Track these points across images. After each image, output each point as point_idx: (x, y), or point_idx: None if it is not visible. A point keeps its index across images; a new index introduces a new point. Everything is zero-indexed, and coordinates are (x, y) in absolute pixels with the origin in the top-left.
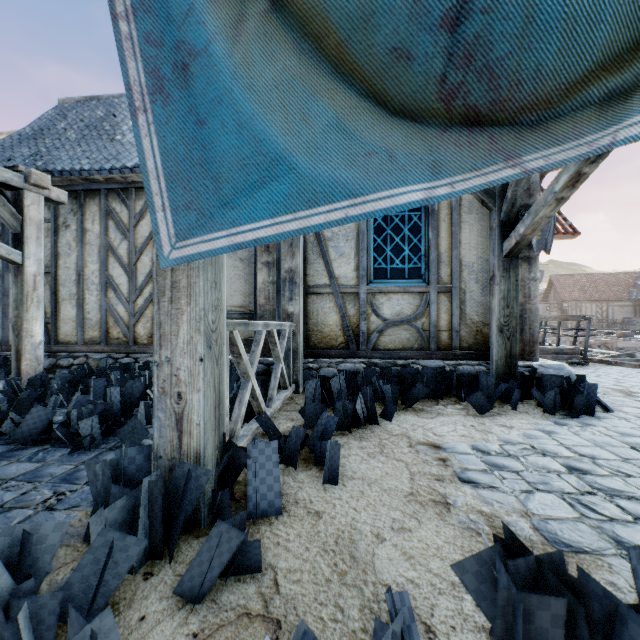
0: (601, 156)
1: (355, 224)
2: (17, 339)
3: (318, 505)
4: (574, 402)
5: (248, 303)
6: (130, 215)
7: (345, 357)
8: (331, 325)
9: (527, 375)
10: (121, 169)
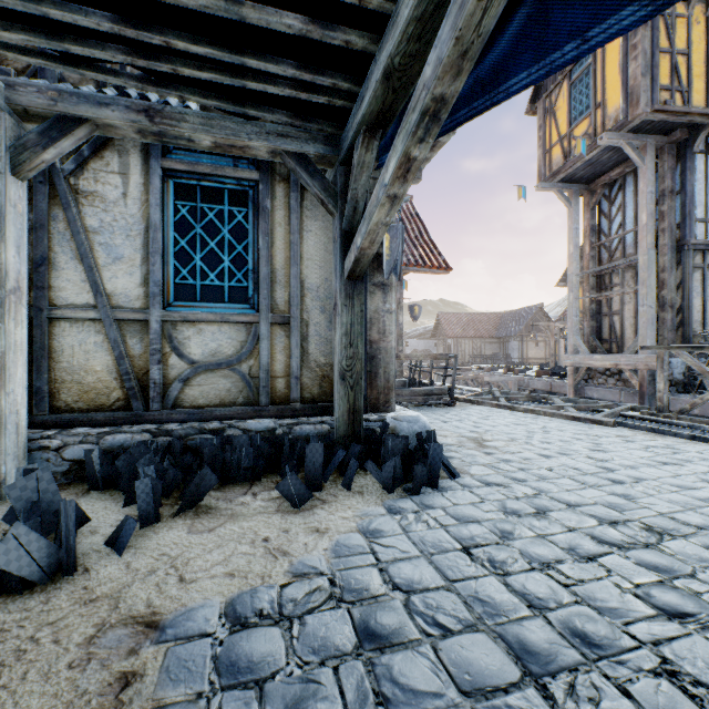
0: (430, 132)
1: (143, 212)
2: None
3: None
4: (414, 475)
5: None
6: None
7: (123, 423)
8: (99, 371)
9: (374, 434)
10: None
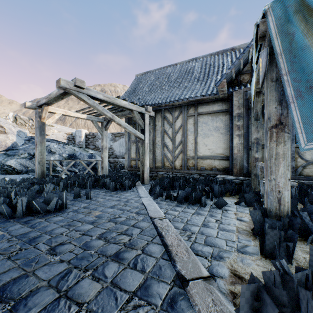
0: None
1: None
2: (142, 166)
3: None
4: None
5: (224, 152)
6: (173, 118)
7: None
8: None
9: None
10: (173, 101)
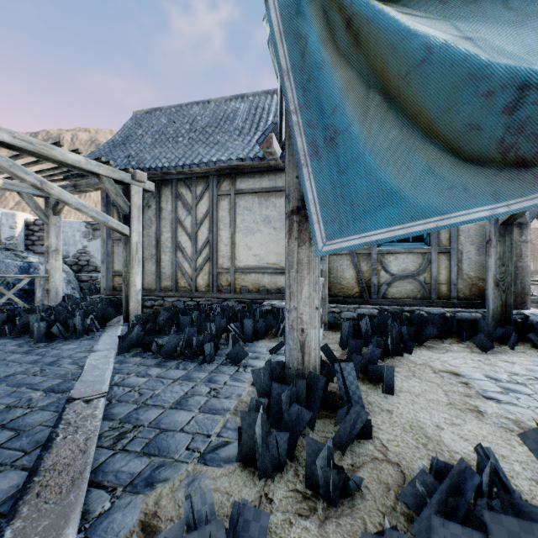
0: None
1: None
2: (126, 287)
3: (386, 406)
4: None
5: (279, 261)
6: (193, 197)
7: (359, 304)
8: (348, 279)
9: (521, 322)
10: (190, 165)
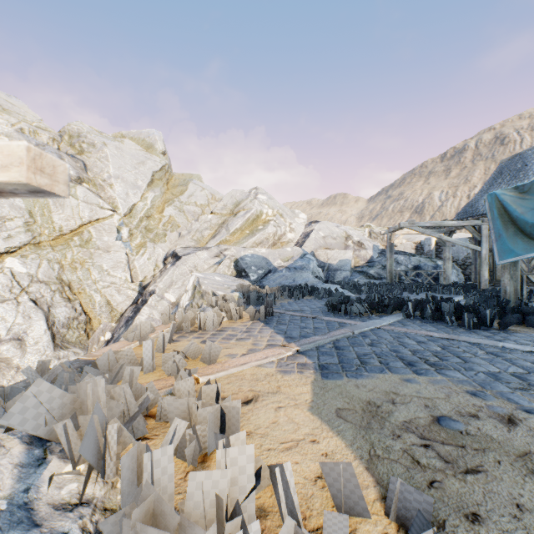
0: None
1: None
2: (478, 277)
3: None
4: None
5: None
6: None
7: None
8: None
9: None
10: None
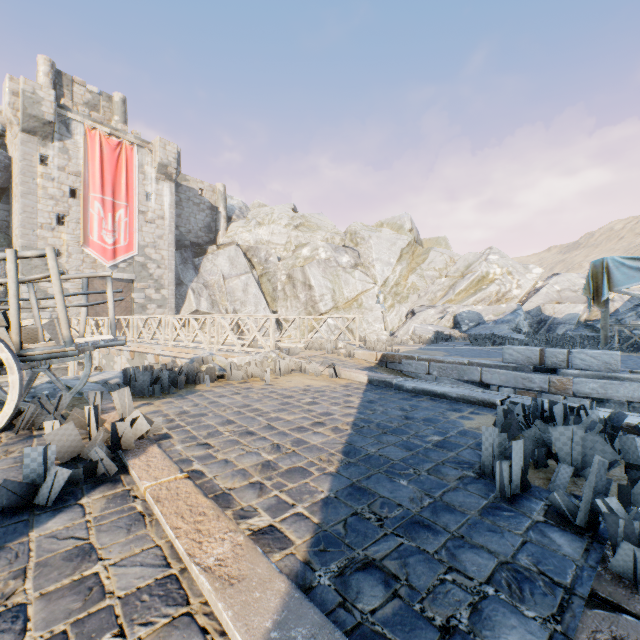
0: None
1: None
2: None
3: None
4: None
5: None
6: None
7: None
8: None
9: None
10: None
